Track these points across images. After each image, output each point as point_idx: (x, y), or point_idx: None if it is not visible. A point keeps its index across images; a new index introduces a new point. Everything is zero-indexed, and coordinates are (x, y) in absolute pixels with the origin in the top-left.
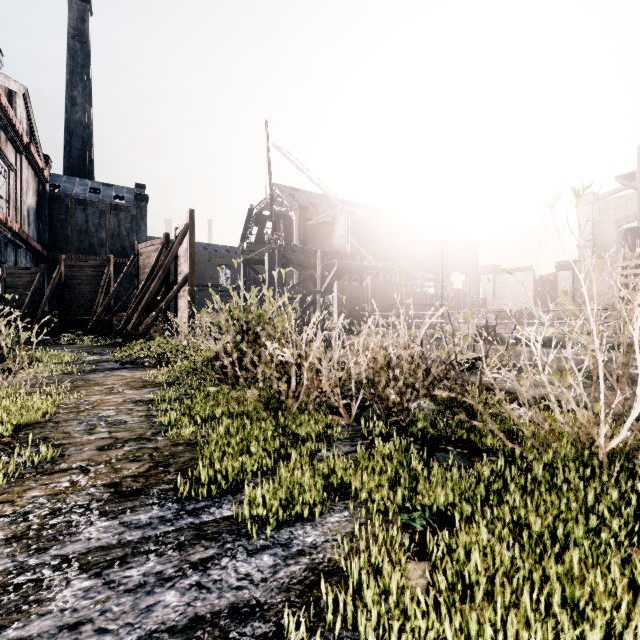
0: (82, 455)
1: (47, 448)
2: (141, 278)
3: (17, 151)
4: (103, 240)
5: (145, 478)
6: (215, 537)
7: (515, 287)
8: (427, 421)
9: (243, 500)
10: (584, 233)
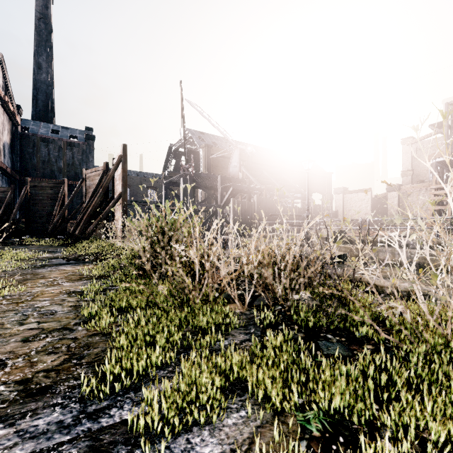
0: (6, 347)
1: None
2: (88, 195)
3: None
4: (61, 168)
5: (56, 373)
6: (109, 449)
7: (358, 203)
8: (308, 310)
9: (144, 398)
10: (406, 165)
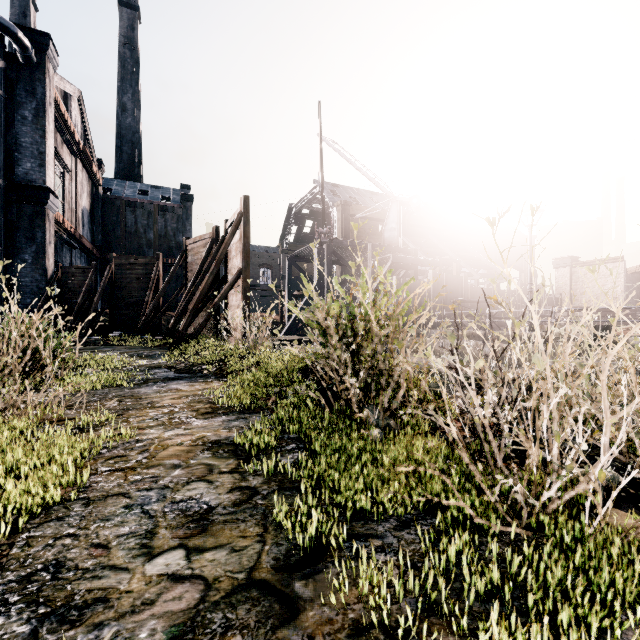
0: None
1: (53, 622)
2: (189, 275)
3: (72, 153)
4: (151, 241)
5: None
6: None
7: (599, 281)
8: None
9: None
10: None
